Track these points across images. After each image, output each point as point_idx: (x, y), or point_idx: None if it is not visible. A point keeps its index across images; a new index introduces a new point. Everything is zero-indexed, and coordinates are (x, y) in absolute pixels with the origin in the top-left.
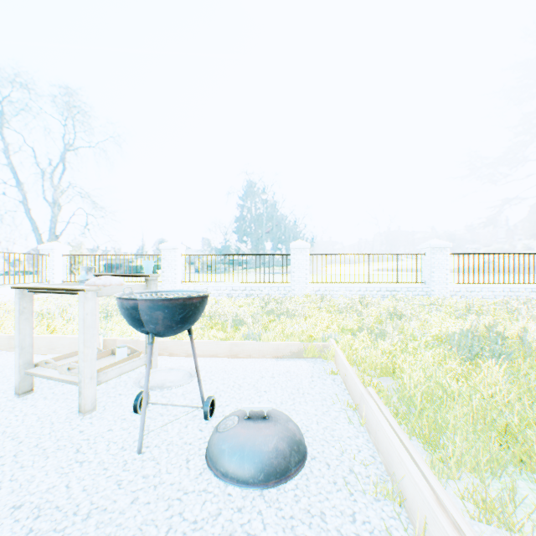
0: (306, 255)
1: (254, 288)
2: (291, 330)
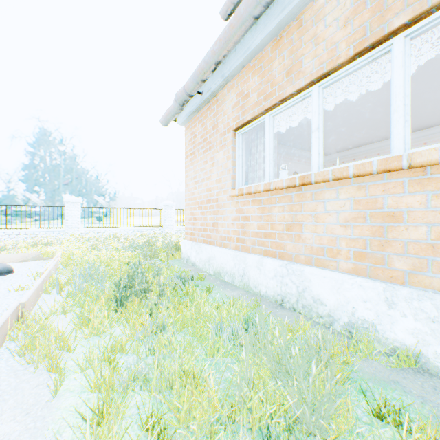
0: (78, 208)
1: (29, 233)
2: (44, 251)
